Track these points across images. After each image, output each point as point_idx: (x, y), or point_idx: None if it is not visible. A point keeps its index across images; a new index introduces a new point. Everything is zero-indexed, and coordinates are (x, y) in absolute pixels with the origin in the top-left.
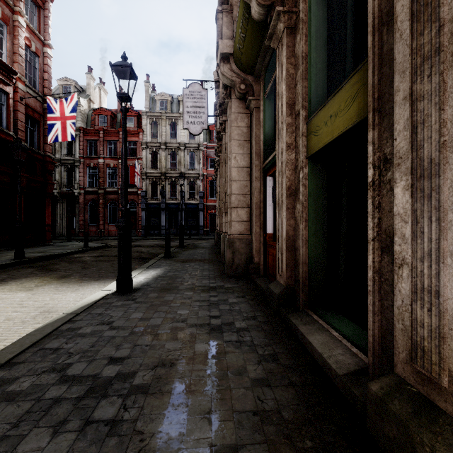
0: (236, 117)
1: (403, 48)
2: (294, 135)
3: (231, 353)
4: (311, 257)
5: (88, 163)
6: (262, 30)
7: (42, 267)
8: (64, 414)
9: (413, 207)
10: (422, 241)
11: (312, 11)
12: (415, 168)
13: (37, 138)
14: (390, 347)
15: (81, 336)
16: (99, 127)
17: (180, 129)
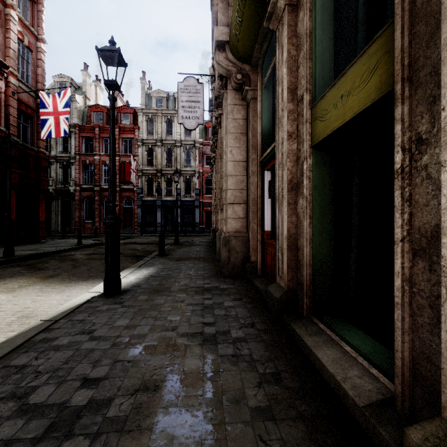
0: (232, 108)
1: None
2: (296, 123)
3: (227, 372)
4: (316, 258)
5: (84, 160)
6: (260, 13)
7: (30, 266)
8: None
9: None
10: None
11: None
12: None
13: (31, 134)
14: (426, 375)
15: (54, 349)
16: (95, 124)
17: (176, 126)
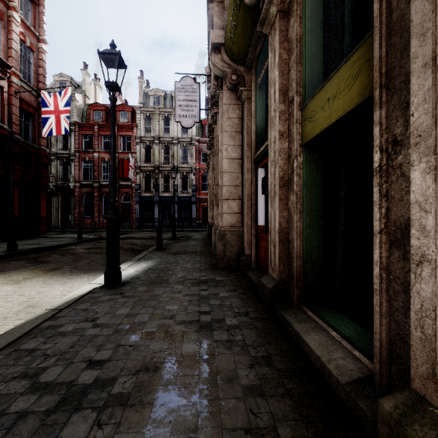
0: (228, 108)
1: (423, 6)
2: (288, 123)
3: (221, 355)
4: (306, 250)
5: (84, 157)
6: (253, 17)
7: (33, 260)
8: (28, 433)
9: (436, 194)
10: None
11: None
12: None
13: (32, 132)
14: (401, 354)
15: (61, 335)
16: (94, 122)
17: (173, 123)
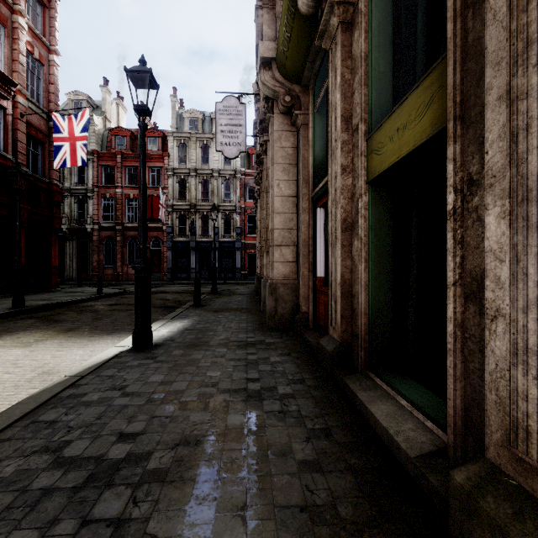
0: (280, 135)
1: (498, 32)
2: (351, 155)
3: (273, 427)
4: (373, 306)
5: (104, 194)
6: (311, 28)
7: (44, 318)
8: (55, 510)
9: (511, 241)
10: (526, 285)
11: (373, 1)
12: (514, 189)
13: (42, 163)
14: (477, 422)
15: (85, 405)
16: (116, 150)
17: (213, 152)
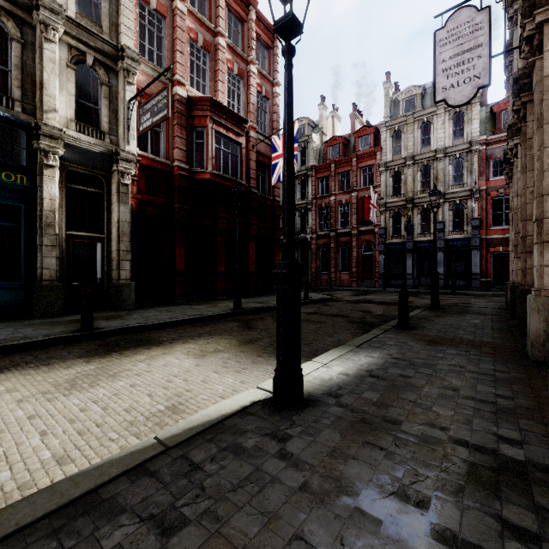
0: None
1: None
2: None
3: None
4: None
5: (320, 204)
6: None
7: (245, 322)
8: None
9: None
10: None
11: None
12: None
13: (267, 184)
14: None
15: None
16: (330, 160)
17: (437, 128)
